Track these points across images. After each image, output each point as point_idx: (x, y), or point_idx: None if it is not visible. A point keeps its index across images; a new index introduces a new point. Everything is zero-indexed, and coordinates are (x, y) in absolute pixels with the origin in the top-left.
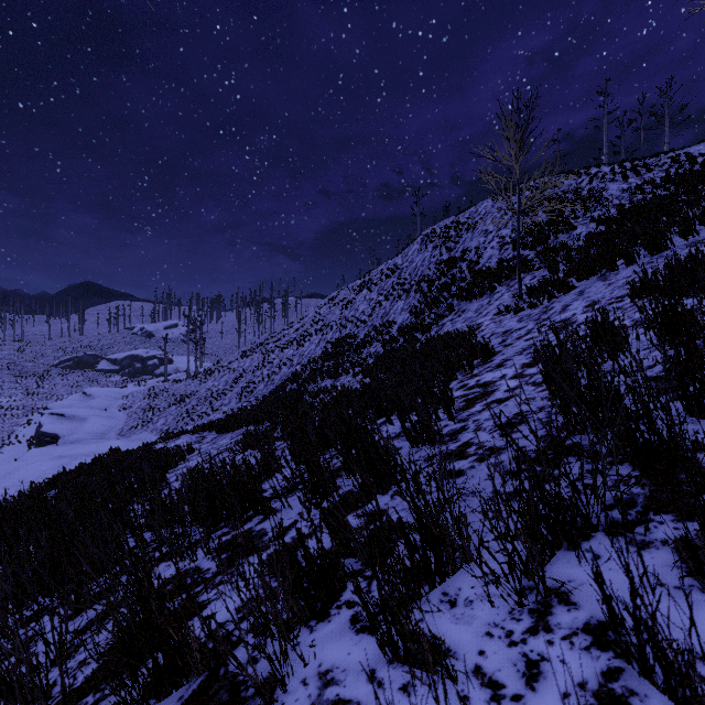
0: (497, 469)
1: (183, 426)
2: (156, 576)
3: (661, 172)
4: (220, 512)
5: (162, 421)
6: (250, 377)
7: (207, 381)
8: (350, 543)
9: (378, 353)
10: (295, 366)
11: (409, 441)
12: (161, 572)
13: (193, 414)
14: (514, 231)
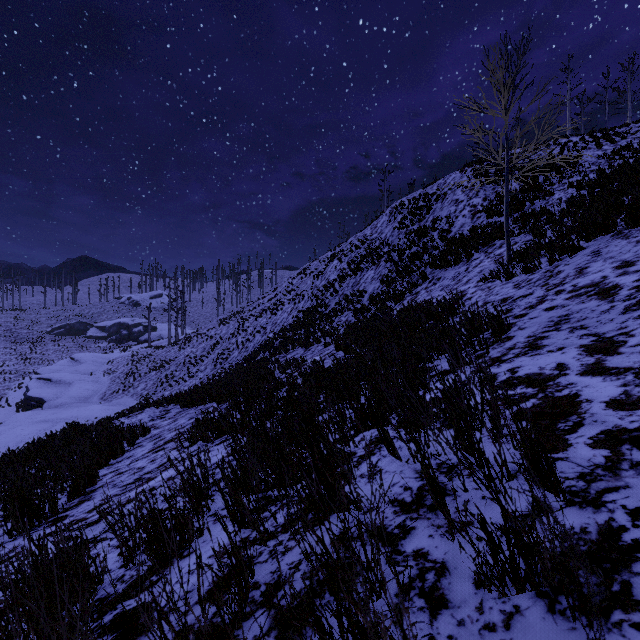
0: None
1: (161, 392)
2: None
3: (635, 139)
4: None
5: (142, 386)
6: (226, 344)
7: (186, 348)
8: None
9: (349, 321)
10: (268, 334)
11: (475, 571)
12: None
13: (171, 380)
14: (486, 200)
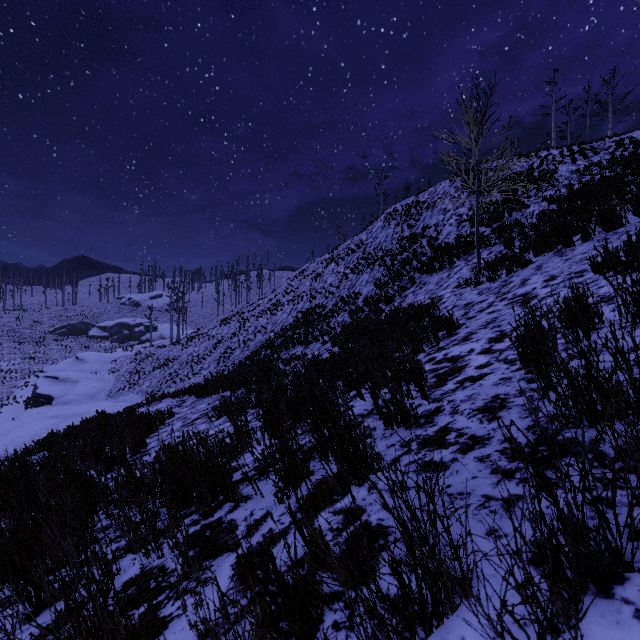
0: (484, 465)
1: (166, 389)
2: (120, 573)
3: (607, 155)
4: (191, 496)
5: (147, 383)
6: (228, 343)
7: (188, 347)
8: (328, 558)
9: (345, 322)
10: (269, 333)
11: (383, 422)
12: (125, 567)
13: (175, 377)
14: (471, 210)
